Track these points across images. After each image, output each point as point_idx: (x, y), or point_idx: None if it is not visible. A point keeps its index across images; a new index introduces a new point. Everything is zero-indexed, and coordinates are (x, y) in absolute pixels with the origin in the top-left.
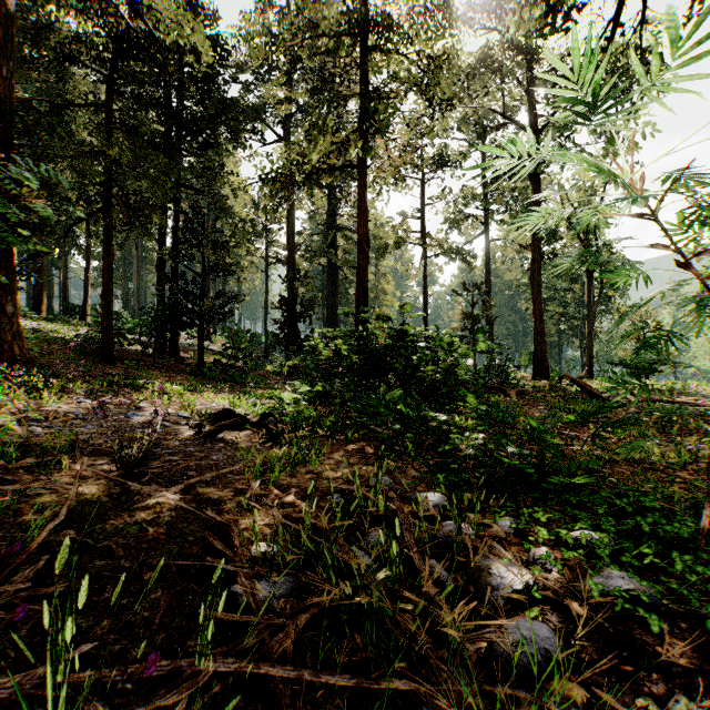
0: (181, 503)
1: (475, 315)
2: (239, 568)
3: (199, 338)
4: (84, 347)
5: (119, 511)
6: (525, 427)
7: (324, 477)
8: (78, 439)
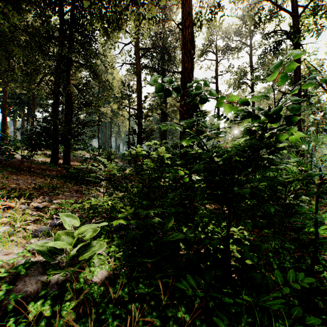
0: None
1: None
2: None
3: (66, 152)
4: None
5: None
6: None
7: None
8: None
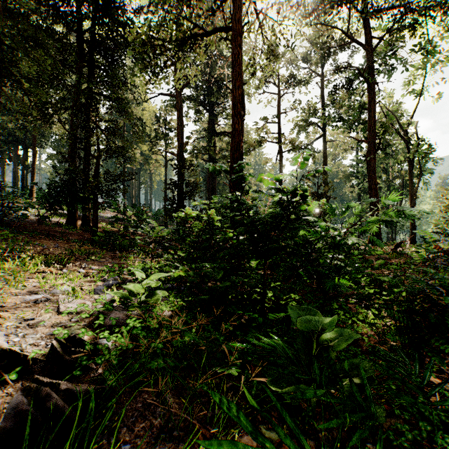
0: None
1: (320, 194)
2: None
3: (93, 211)
4: None
5: None
6: None
7: None
8: None
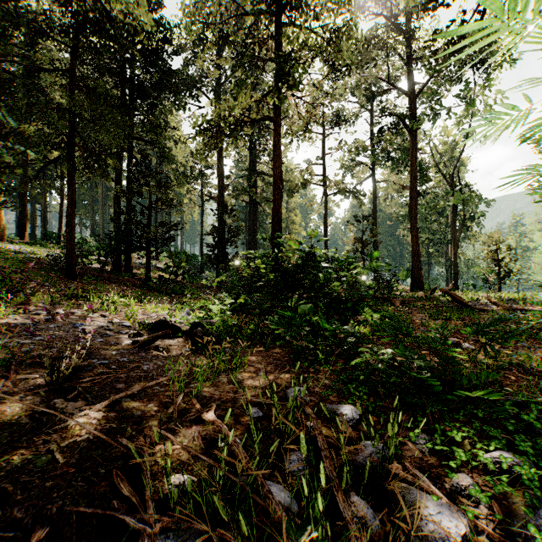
0: (102, 422)
1: (365, 240)
2: (142, 524)
3: (146, 259)
4: (55, 266)
5: (35, 436)
6: (426, 340)
7: (244, 387)
8: (19, 352)
